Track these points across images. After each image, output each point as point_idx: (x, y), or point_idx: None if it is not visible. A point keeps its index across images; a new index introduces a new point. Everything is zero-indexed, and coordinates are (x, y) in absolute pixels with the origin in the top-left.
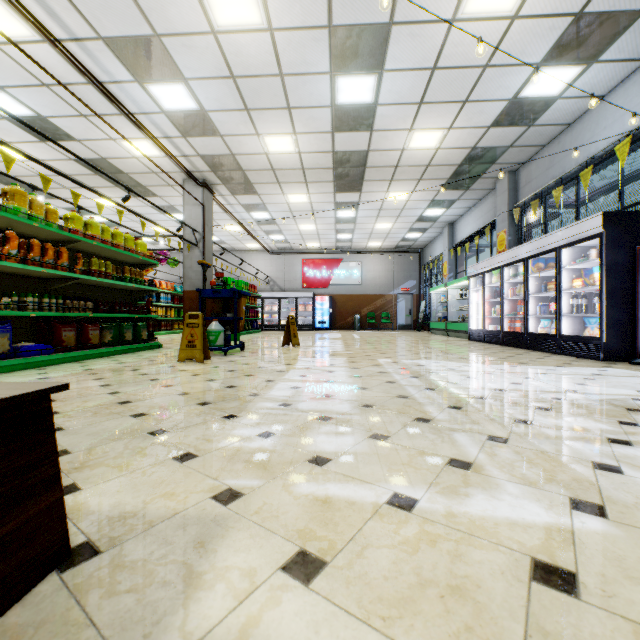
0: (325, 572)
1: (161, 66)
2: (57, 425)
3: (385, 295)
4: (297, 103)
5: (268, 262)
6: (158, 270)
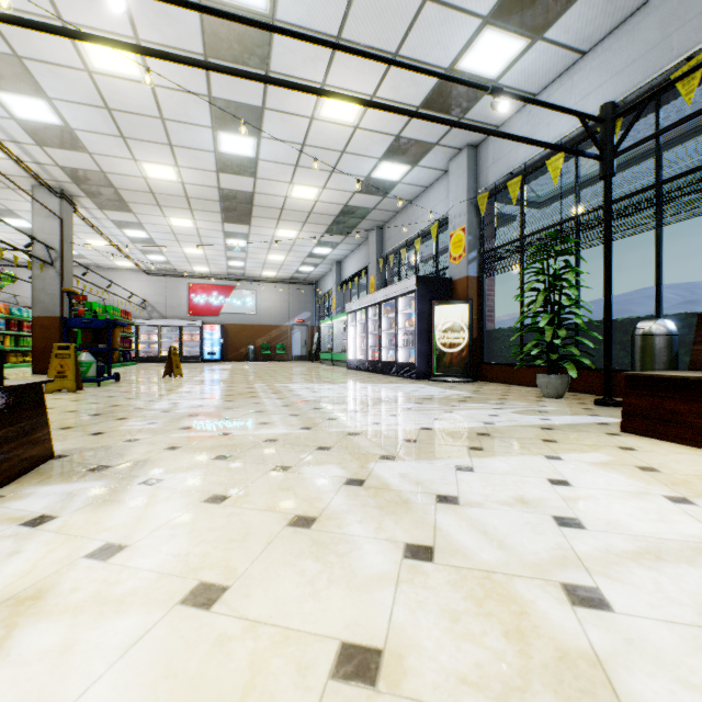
0: (182, 448)
1: (18, 80)
2: None
3: (281, 326)
4: (180, 143)
5: (145, 284)
6: None
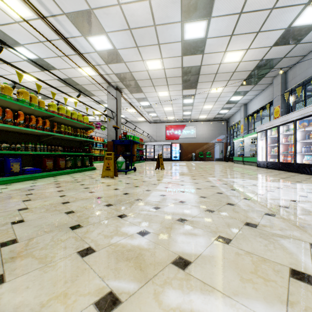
0: None
1: (94, 26)
2: (22, 218)
3: (208, 143)
4: (163, 41)
5: (148, 127)
6: (96, 132)
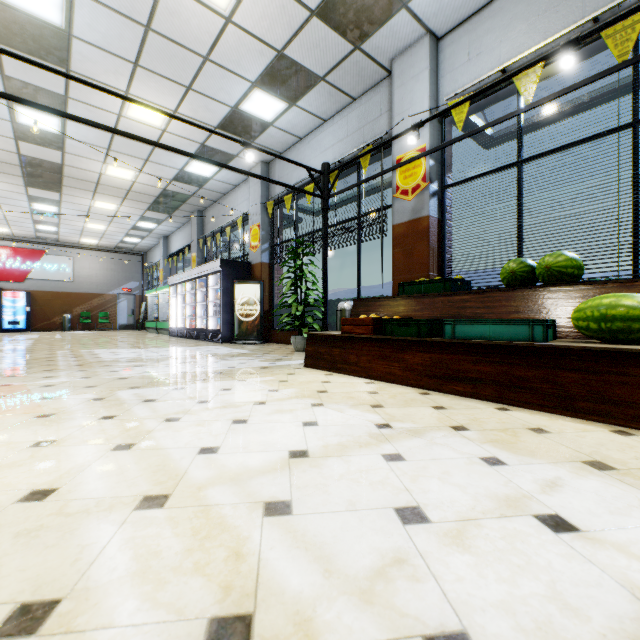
0: None
1: None
2: None
3: (104, 294)
4: None
5: None
6: None
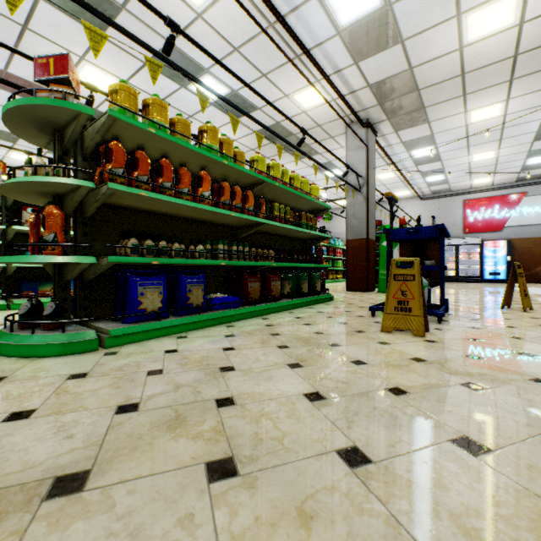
0: None
1: None
2: None
3: None
4: None
5: (418, 209)
6: None
